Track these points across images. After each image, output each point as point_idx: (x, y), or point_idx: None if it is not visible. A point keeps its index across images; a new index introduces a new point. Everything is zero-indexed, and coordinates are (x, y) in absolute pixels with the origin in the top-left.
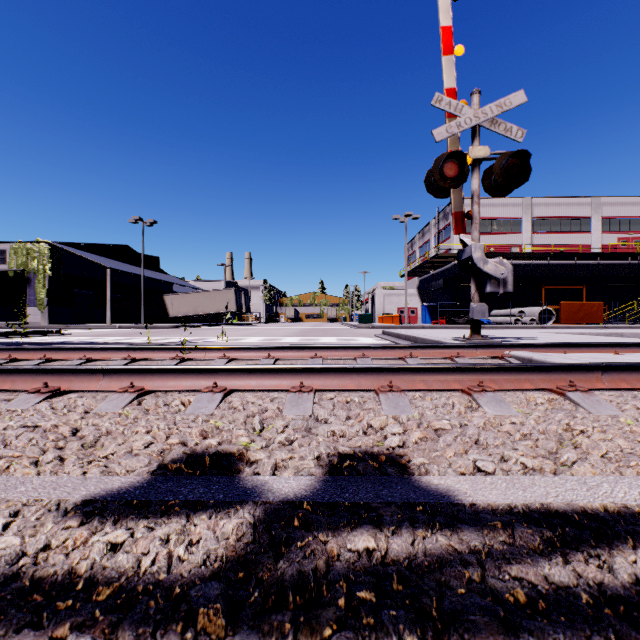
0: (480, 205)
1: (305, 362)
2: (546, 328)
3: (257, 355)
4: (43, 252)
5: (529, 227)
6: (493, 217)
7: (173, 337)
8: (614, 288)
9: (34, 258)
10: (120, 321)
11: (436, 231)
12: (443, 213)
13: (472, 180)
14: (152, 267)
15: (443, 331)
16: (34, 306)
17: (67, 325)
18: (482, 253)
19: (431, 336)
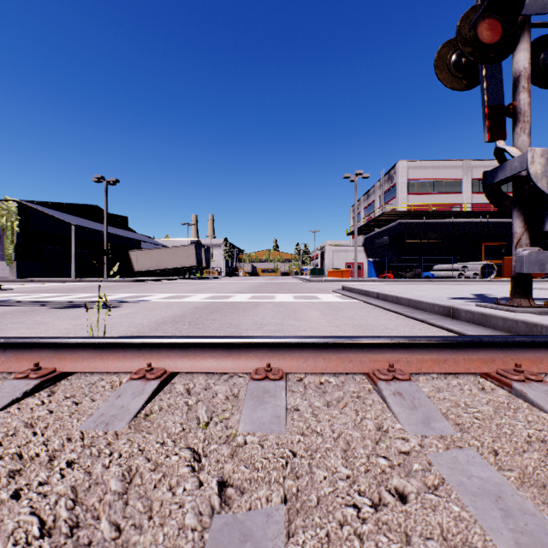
0: (423, 167)
1: (239, 389)
2: (493, 282)
3: (125, 363)
4: (11, 210)
5: (469, 188)
6: (435, 178)
7: (112, 293)
8: (547, 244)
9: (3, 215)
10: (89, 275)
11: (381, 192)
12: (388, 175)
13: (517, 54)
14: (121, 226)
15: (412, 287)
16: (3, 261)
17: (31, 279)
18: (545, 165)
19: (422, 296)
